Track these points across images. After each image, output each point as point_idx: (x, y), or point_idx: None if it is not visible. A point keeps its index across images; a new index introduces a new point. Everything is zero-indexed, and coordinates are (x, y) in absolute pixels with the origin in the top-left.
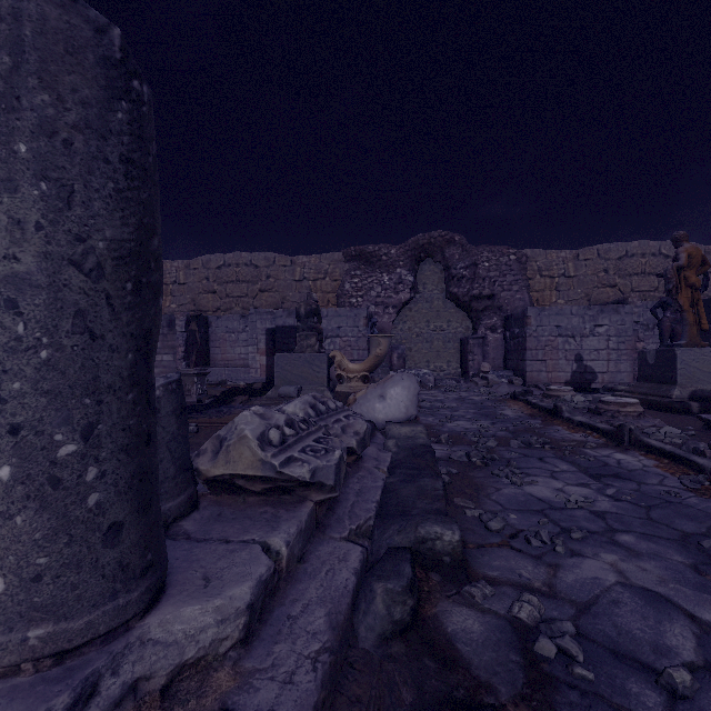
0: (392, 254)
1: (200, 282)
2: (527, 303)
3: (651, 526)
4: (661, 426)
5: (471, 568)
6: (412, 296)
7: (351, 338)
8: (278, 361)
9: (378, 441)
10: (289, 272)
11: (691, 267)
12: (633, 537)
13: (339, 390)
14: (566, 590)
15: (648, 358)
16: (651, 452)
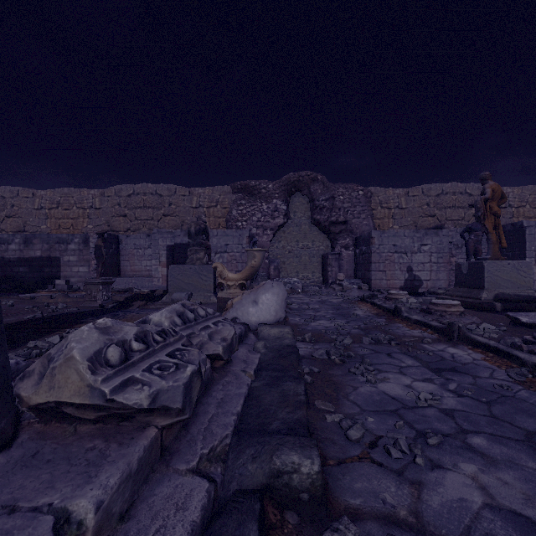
0: (270, 188)
1: (113, 207)
2: (371, 228)
3: (496, 424)
4: (478, 322)
5: (332, 494)
6: (285, 221)
7: (236, 253)
8: (171, 272)
9: (249, 342)
10: (187, 201)
11: (494, 199)
12: (484, 439)
13: (220, 296)
14: (433, 520)
15: (462, 269)
16: (477, 347)
